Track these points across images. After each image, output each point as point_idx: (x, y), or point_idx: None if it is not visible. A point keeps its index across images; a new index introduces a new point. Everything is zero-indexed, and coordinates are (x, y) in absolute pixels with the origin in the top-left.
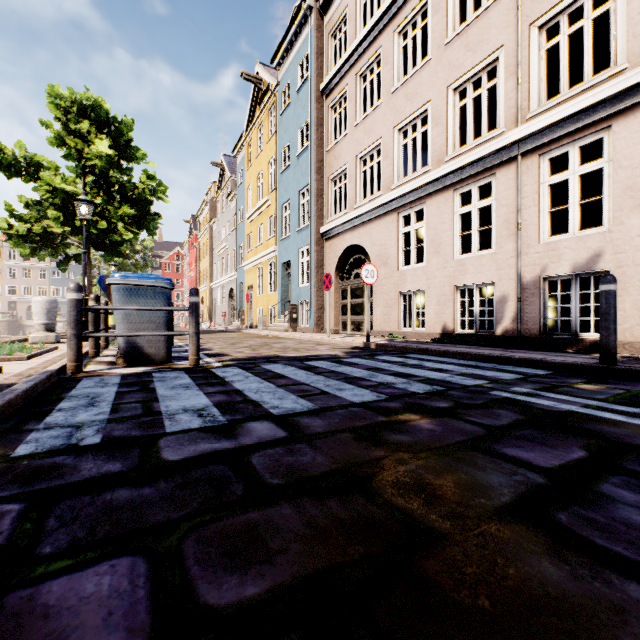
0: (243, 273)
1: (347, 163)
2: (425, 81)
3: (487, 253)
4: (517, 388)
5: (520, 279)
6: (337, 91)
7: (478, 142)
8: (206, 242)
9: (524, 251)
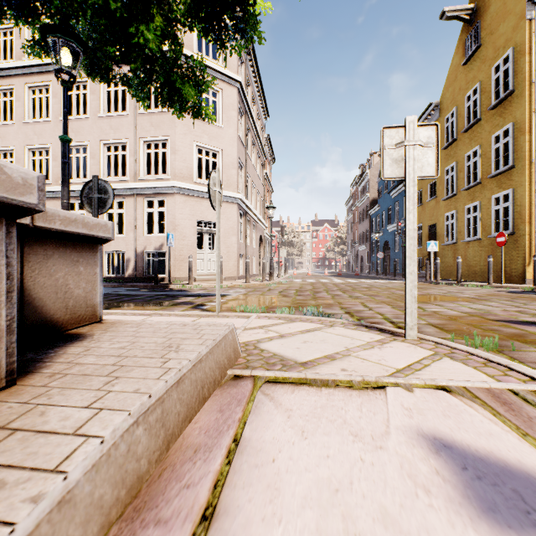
0: None
1: (15, 146)
2: (86, 128)
3: (122, 236)
4: (122, 292)
5: (136, 251)
6: (2, 82)
7: (117, 179)
8: None
9: (138, 238)
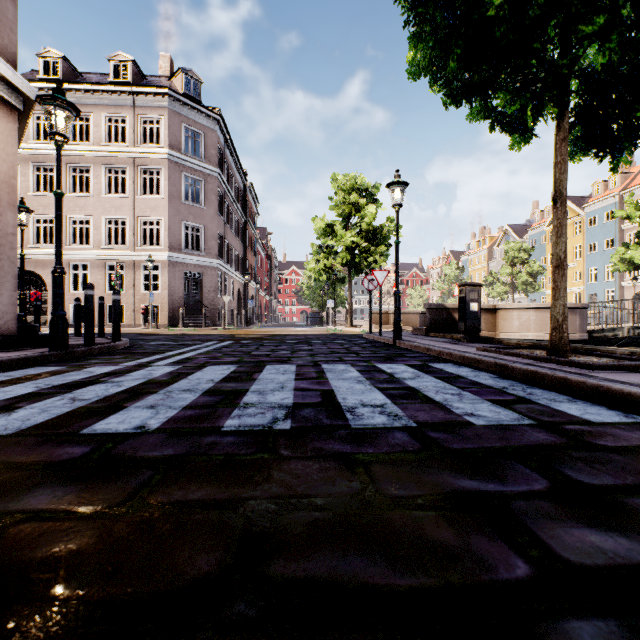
0: (536, 295)
1: None
2: None
3: None
4: None
5: None
6: (632, 230)
7: None
8: (481, 272)
9: None
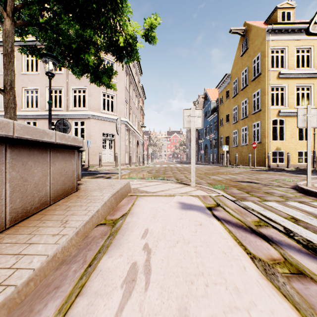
0: None
1: None
2: (37, 79)
3: None
4: None
5: None
6: None
7: (56, 109)
8: None
9: None
